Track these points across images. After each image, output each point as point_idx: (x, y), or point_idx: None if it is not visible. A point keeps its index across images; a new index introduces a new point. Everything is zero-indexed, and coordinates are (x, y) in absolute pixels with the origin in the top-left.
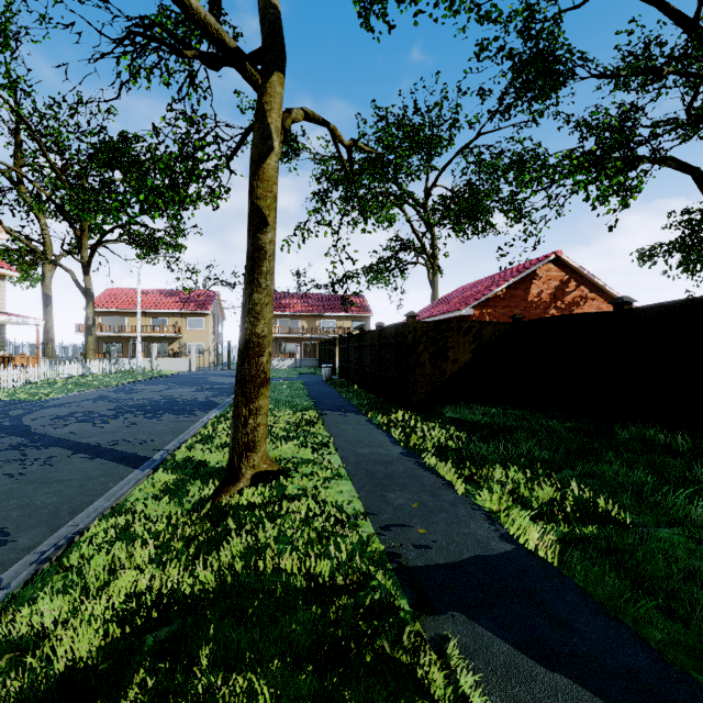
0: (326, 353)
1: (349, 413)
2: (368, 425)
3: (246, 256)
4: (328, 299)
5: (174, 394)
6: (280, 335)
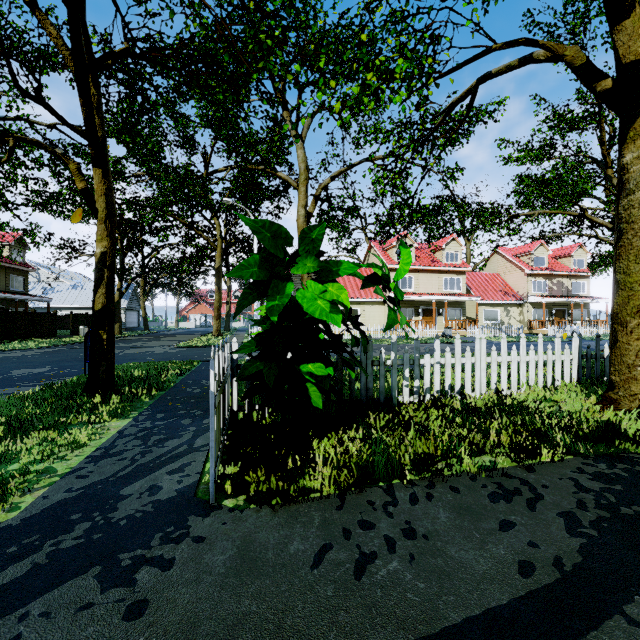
0: None
1: None
2: None
3: None
4: None
5: None
6: None
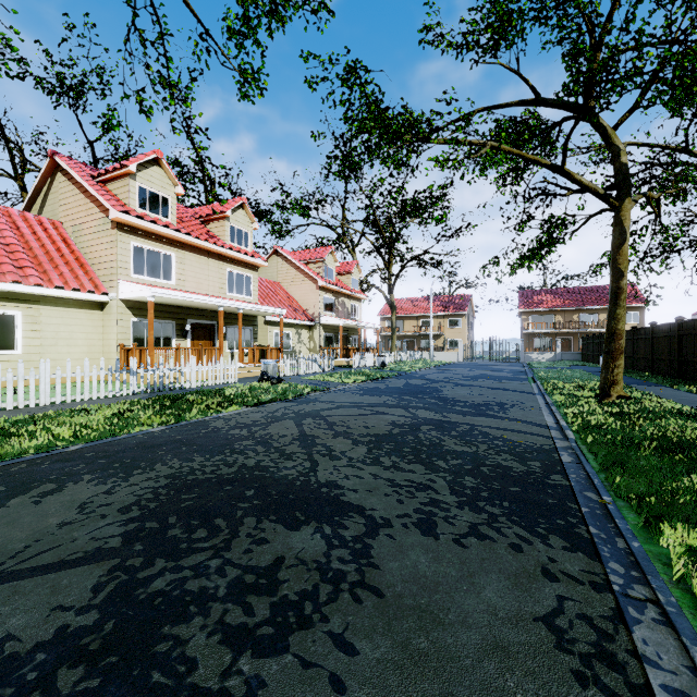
0: (595, 346)
1: (653, 386)
2: (677, 391)
3: (611, 292)
4: (587, 291)
5: (484, 373)
6: (534, 331)
